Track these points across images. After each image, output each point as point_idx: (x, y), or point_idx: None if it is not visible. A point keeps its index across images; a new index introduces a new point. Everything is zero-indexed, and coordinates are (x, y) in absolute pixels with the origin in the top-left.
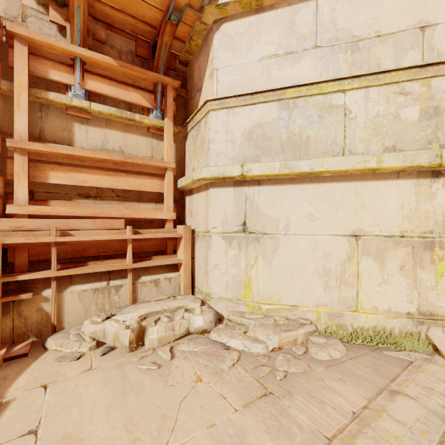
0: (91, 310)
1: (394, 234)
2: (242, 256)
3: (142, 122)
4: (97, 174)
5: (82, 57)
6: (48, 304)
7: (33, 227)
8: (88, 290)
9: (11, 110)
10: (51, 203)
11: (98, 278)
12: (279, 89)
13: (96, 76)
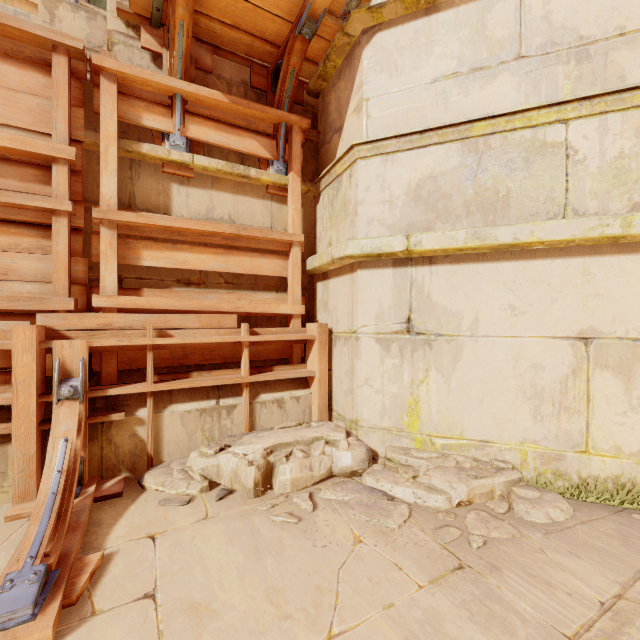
0: (196, 438)
1: None
2: (405, 367)
3: (259, 178)
4: (202, 253)
5: (183, 94)
6: (143, 429)
7: (123, 325)
8: (193, 411)
9: (95, 170)
10: (144, 292)
11: (204, 395)
12: (463, 123)
13: (200, 119)
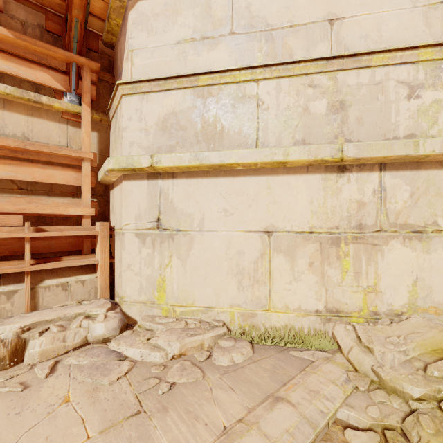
0: None
1: (304, 230)
2: (156, 255)
3: (51, 105)
4: None
5: None
6: None
7: None
8: None
9: None
10: None
11: None
12: (193, 75)
13: None
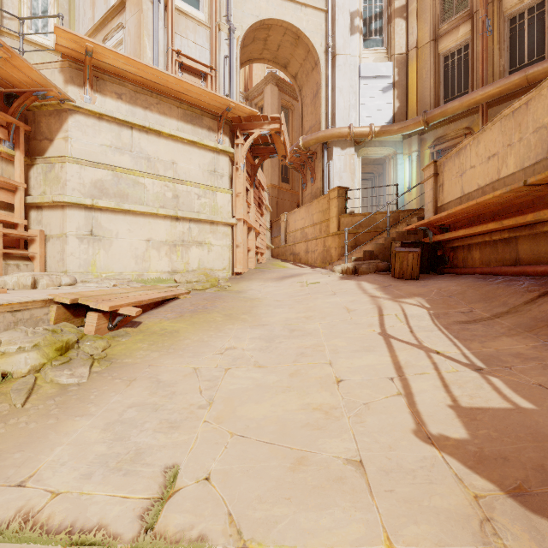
0: None
1: (164, 241)
2: (90, 248)
3: None
4: None
5: None
6: None
7: None
8: None
9: None
10: None
11: None
12: (114, 166)
13: None
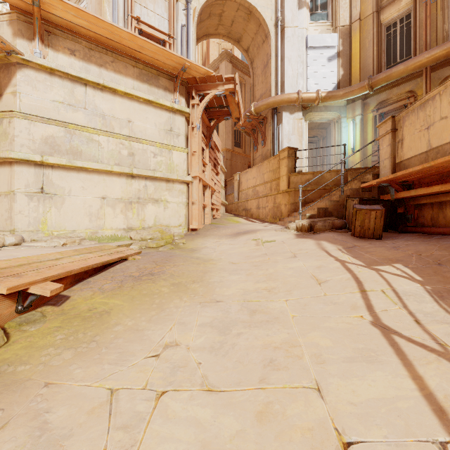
0: None
1: (119, 198)
2: (41, 206)
3: None
4: None
5: None
6: None
7: None
8: None
9: None
10: None
11: None
12: (66, 122)
13: None
